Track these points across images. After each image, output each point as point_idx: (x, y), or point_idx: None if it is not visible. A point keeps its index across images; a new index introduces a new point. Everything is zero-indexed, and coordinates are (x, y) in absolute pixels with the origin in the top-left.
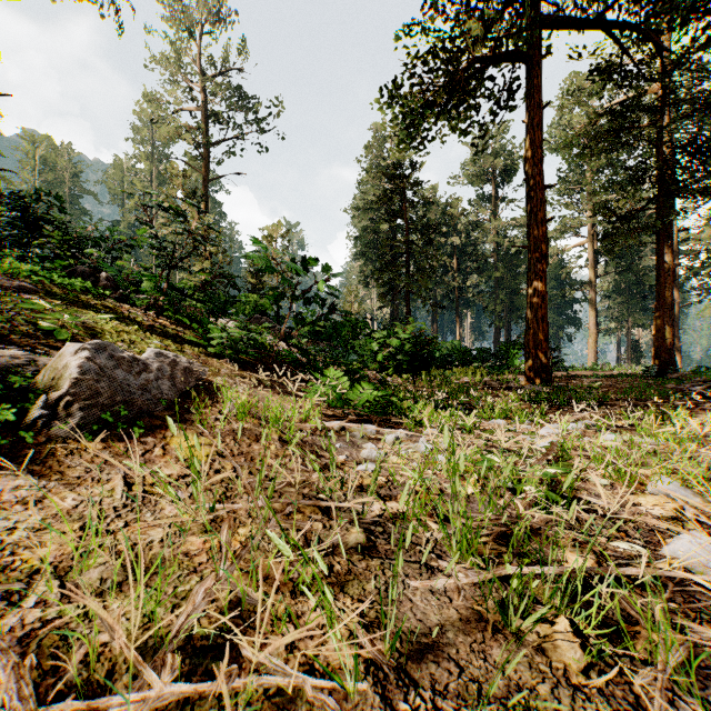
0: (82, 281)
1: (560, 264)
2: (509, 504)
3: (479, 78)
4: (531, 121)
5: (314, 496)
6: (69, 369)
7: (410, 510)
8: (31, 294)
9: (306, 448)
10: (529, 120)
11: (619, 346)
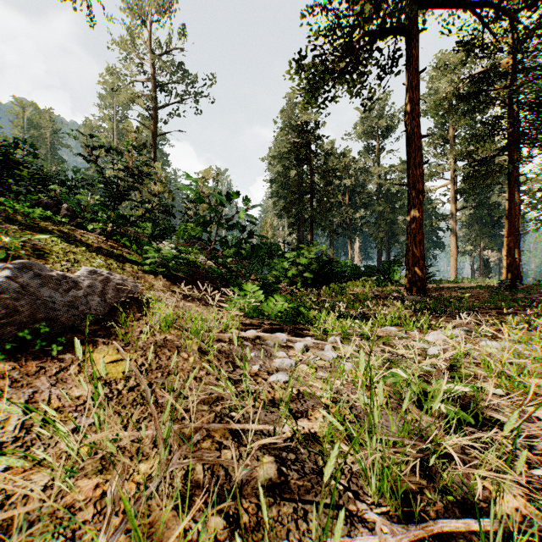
0: (43, 210)
1: (428, 201)
2: (416, 419)
3: (369, 49)
4: (411, 84)
5: (226, 414)
6: None
7: (321, 429)
8: None
9: (222, 360)
10: (409, 83)
11: (473, 263)
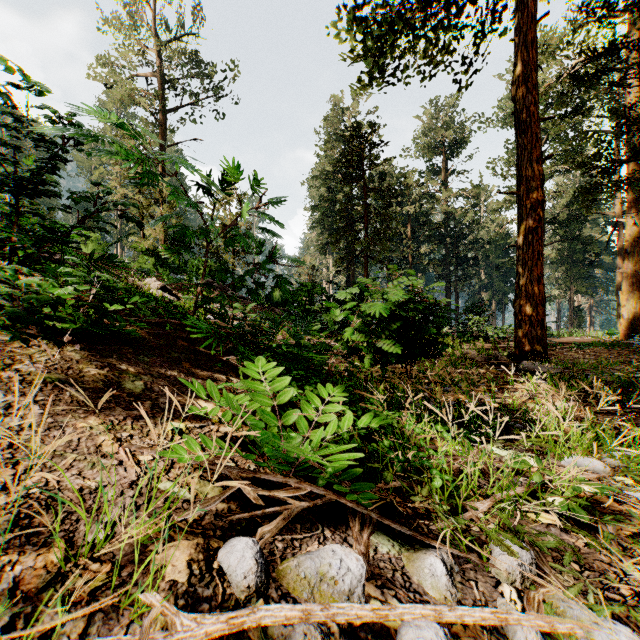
0: None
1: (505, 235)
2: None
3: None
4: (524, 39)
5: None
6: None
7: None
8: None
9: None
10: (521, 39)
11: (559, 311)
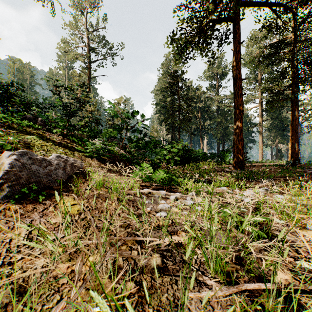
0: (28, 122)
1: (246, 116)
2: (236, 236)
3: (212, 30)
4: (236, 49)
5: (134, 233)
6: (4, 165)
7: (185, 241)
8: (0, 127)
9: (130, 204)
10: (234, 49)
11: (272, 151)
